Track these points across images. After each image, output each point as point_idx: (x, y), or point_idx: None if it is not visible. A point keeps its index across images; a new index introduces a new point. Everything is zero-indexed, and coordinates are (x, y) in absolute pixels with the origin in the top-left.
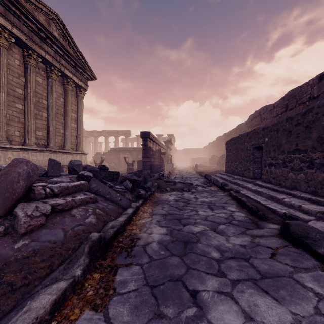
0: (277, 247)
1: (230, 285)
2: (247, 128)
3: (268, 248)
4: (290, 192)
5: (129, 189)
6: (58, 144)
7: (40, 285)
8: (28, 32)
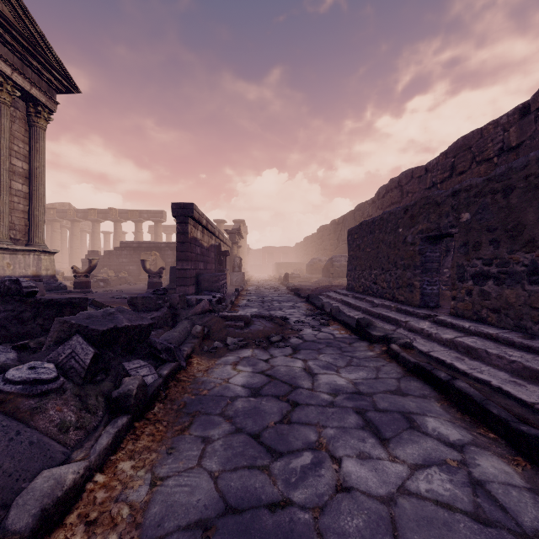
0: None
1: None
2: (376, 210)
3: None
4: None
5: (82, 372)
6: None
7: None
8: None
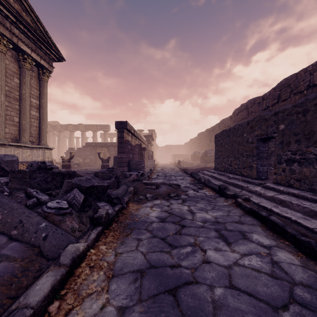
0: None
1: None
2: (232, 122)
3: None
4: None
5: (79, 206)
6: (10, 135)
7: None
8: None
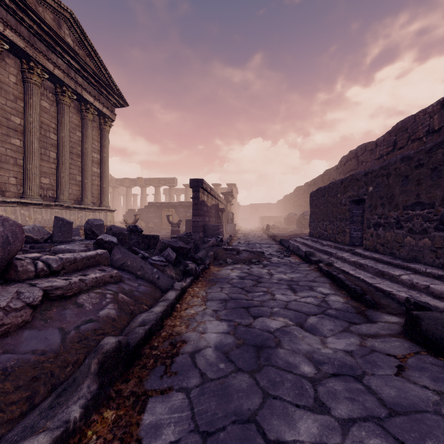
0: (403, 355)
1: (339, 430)
2: (339, 175)
3: (390, 357)
4: (409, 265)
5: (172, 261)
6: (73, 196)
7: (1, 441)
8: (29, 35)
